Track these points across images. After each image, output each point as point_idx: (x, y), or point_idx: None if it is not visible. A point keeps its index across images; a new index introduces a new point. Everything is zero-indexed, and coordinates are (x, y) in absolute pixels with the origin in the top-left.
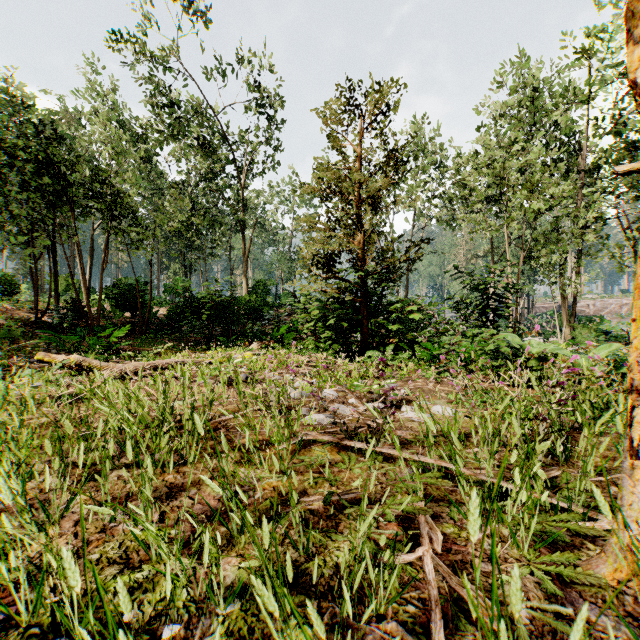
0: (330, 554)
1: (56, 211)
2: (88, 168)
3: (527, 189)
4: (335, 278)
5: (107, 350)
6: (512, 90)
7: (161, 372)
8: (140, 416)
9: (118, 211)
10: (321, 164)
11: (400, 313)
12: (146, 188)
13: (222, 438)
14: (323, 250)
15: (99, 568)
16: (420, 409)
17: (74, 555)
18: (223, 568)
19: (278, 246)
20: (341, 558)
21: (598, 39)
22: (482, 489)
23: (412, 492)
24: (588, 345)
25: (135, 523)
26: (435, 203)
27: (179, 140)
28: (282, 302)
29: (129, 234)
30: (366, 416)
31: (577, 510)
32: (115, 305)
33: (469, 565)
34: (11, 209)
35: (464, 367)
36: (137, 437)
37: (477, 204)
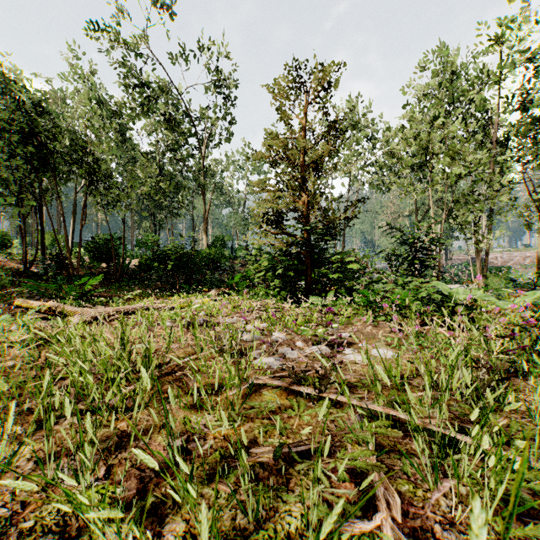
0: (281, 520)
1: (42, 176)
2: (69, 139)
3: (449, 156)
4: (283, 233)
5: (83, 296)
6: (434, 73)
7: (128, 316)
8: (102, 360)
9: (95, 176)
10: (270, 133)
11: (340, 264)
12: (121, 157)
13: (169, 392)
14: (272, 209)
15: (31, 539)
16: (367, 357)
17: (7, 521)
18: (165, 538)
19: (234, 207)
20: (293, 525)
21: (508, 28)
22: (432, 439)
23: (362, 442)
24: (519, 293)
25: (78, 481)
26: (368, 170)
27: (149, 116)
28: (237, 255)
29: (105, 196)
30: (312, 358)
31: (536, 467)
32: (93, 257)
33: (430, 533)
34: (2, 174)
35: (397, 312)
36: (90, 385)
37: (405, 169)
